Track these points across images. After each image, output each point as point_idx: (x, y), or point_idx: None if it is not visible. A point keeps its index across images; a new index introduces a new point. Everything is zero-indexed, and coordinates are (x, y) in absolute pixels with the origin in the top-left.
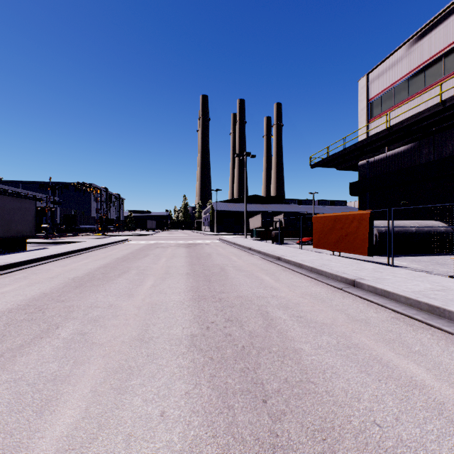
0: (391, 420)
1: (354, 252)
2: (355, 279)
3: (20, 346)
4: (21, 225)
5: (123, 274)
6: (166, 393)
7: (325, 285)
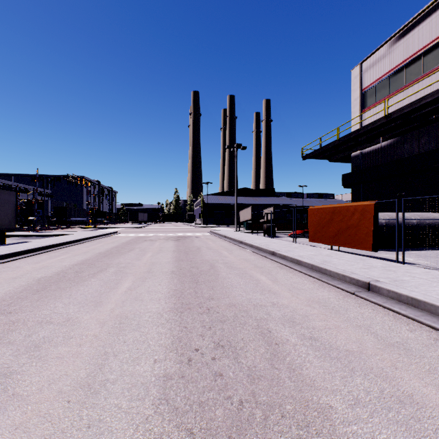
0: None
1: (356, 247)
2: (369, 281)
3: None
4: None
5: (99, 272)
6: None
7: (332, 287)
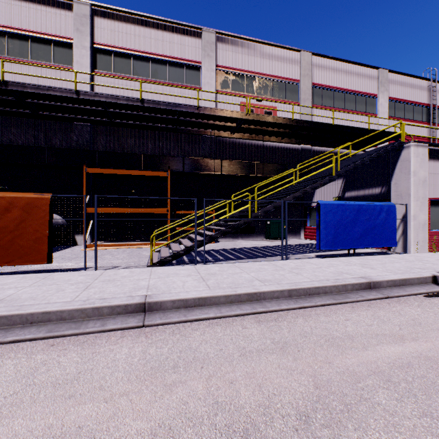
0: None
1: (14, 263)
2: (145, 299)
3: None
4: None
5: None
6: None
7: (103, 336)
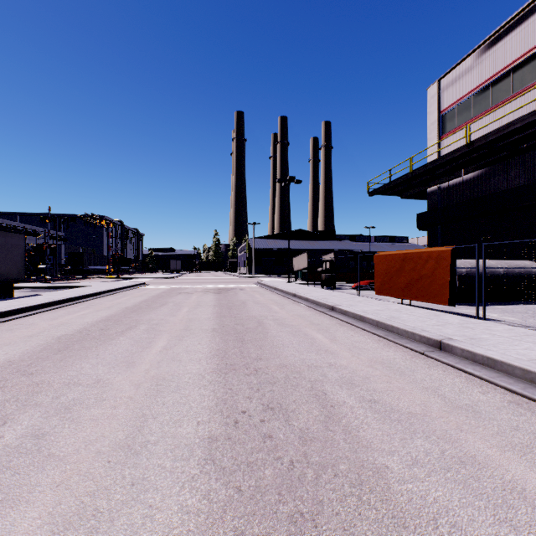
0: None
1: (430, 301)
2: (442, 339)
3: None
4: (6, 265)
5: (128, 330)
6: None
7: (399, 347)
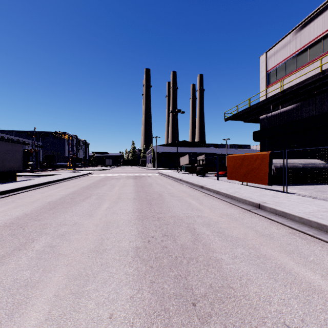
0: (298, 321)
1: (257, 183)
2: (260, 203)
3: (2, 257)
4: (12, 162)
5: (86, 199)
6: (114, 297)
7: (237, 207)
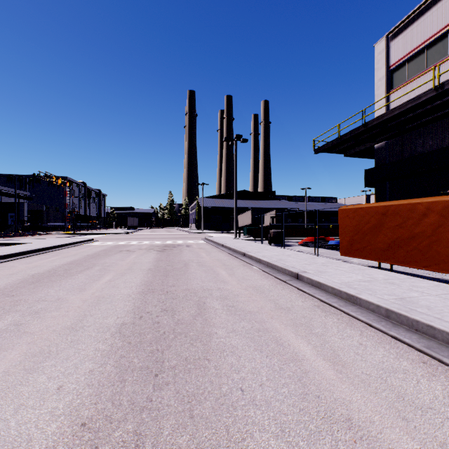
0: None
1: (430, 268)
2: None
3: None
4: None
5: None
6: None
7: None
